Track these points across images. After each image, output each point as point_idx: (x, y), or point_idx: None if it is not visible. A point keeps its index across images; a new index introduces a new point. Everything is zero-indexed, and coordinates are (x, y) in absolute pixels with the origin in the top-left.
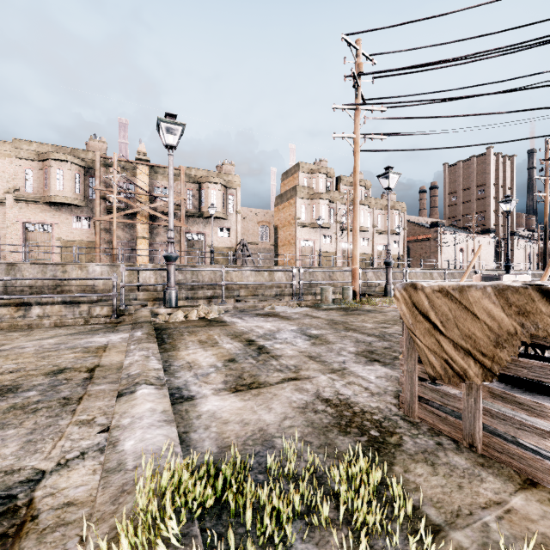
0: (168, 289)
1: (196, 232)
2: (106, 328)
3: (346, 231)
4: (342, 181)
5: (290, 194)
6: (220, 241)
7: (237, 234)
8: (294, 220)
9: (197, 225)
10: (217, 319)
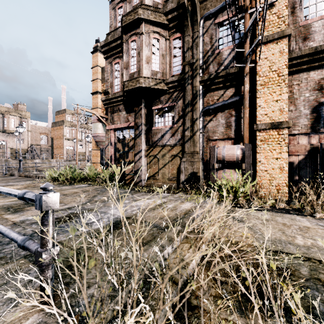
0: (20, 168)
1: (0, 140)
2: (6, 177)
3: (91, 143)
4: (89, 120)
5: (61, 123)
6: (17, 145)
7: (28, 142)
8: (63, 136)
9: (1, 136)
10: (37, 174)
